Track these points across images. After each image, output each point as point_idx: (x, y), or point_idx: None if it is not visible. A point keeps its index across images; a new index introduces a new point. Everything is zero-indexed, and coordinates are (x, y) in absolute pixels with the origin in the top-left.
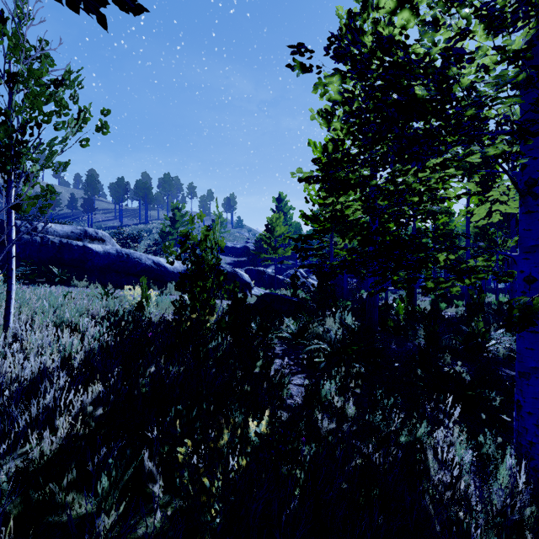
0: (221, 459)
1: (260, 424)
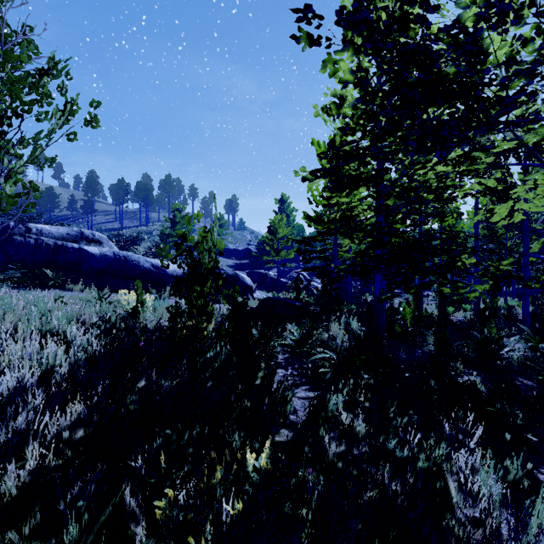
0: (214, 501)
1: (260, 457)
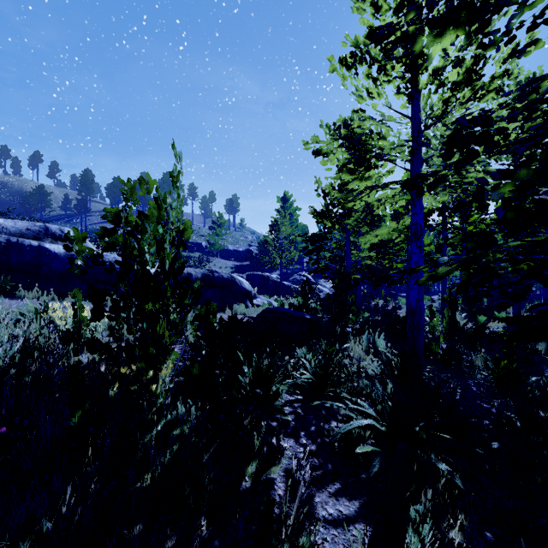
0: None
1: None
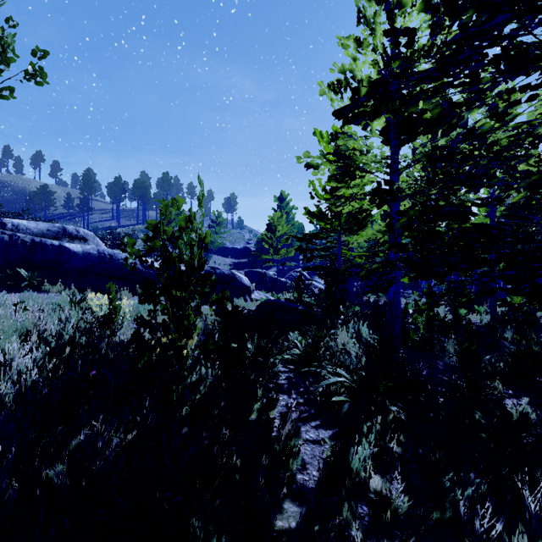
0: None
1: None
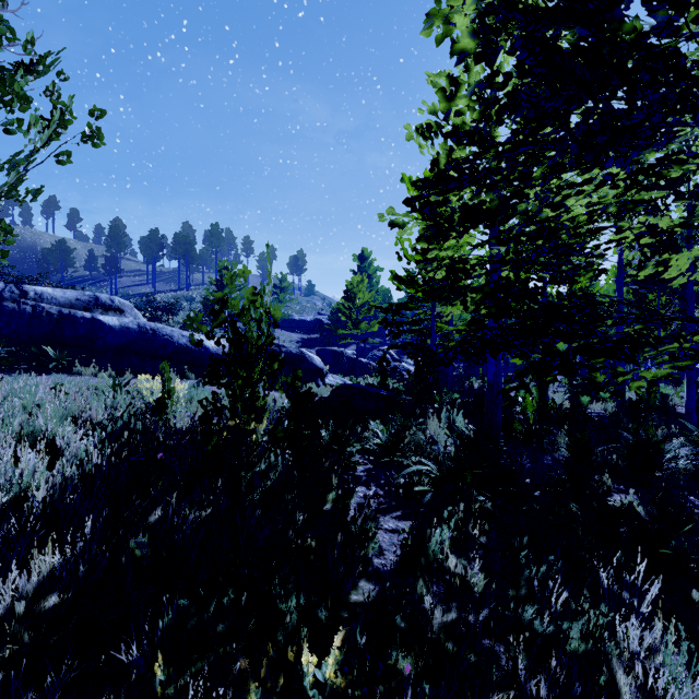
0: None
1: (324, 664)
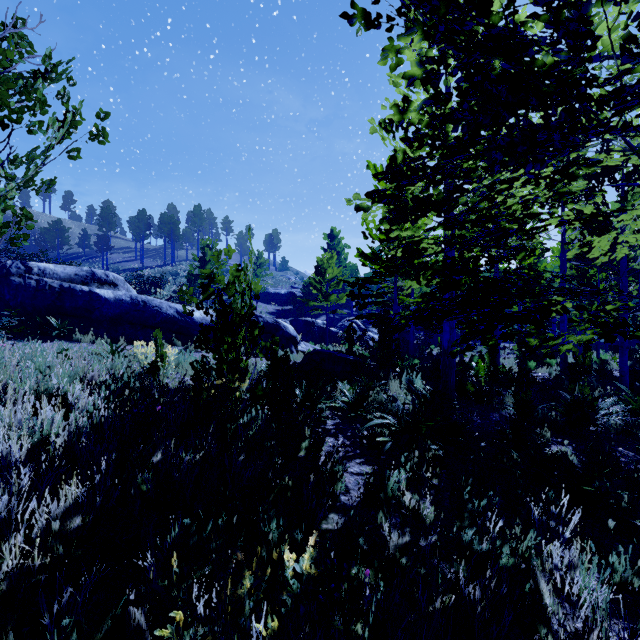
0: (241, 618)
1: (301, 559)
